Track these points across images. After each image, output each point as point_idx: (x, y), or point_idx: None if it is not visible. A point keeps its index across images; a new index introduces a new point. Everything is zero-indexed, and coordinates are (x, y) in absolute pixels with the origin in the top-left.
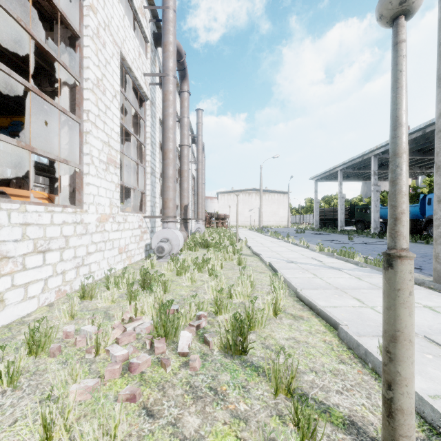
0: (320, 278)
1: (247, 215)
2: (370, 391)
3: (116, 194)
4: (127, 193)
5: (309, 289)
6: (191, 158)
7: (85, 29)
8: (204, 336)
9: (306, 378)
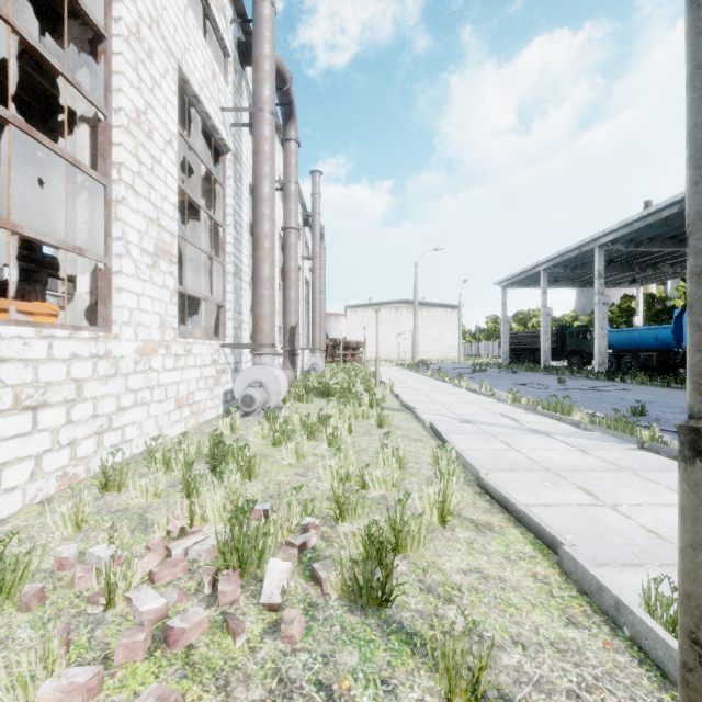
0: (518, 450)
1: (393, 342)
2: (634, 692)
3: (171, 308)
4: (199, 307)
5: (499, 471)
6: (302, 250)
7: (115, 25)
8: (312, 567)
9: (505, 660)
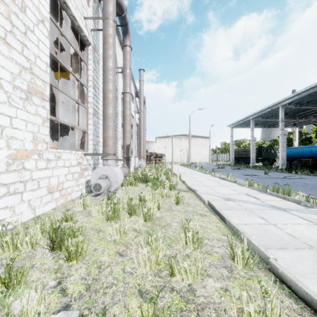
0: (274, 224)
1: (178, 154)
2: None
3: (43, 129)
4: None
5: (275, 249)
6: (134, 108)
7: None
8: None
9: None
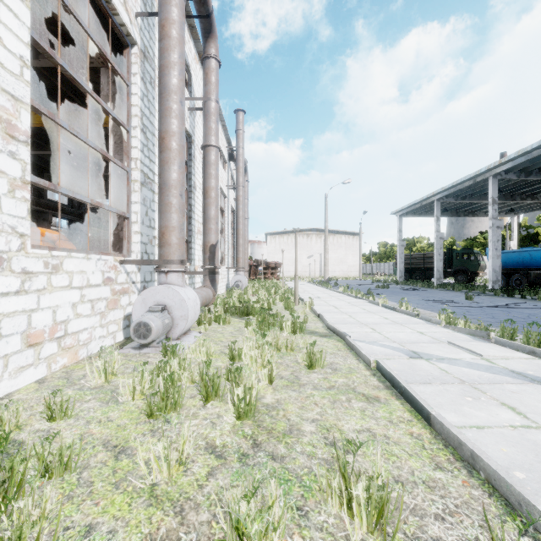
0: None
1: (305, 263)
2: None
3: (12, 204)
4: None
5: None
6: (228, 181)
7: None
8: None
9: None
